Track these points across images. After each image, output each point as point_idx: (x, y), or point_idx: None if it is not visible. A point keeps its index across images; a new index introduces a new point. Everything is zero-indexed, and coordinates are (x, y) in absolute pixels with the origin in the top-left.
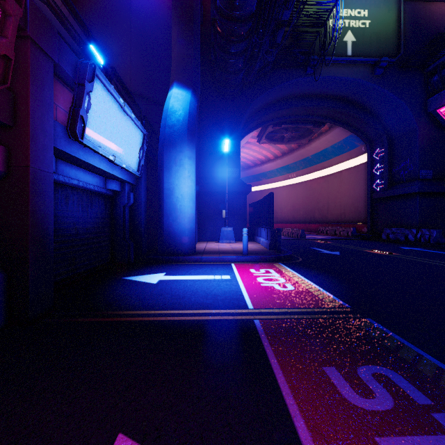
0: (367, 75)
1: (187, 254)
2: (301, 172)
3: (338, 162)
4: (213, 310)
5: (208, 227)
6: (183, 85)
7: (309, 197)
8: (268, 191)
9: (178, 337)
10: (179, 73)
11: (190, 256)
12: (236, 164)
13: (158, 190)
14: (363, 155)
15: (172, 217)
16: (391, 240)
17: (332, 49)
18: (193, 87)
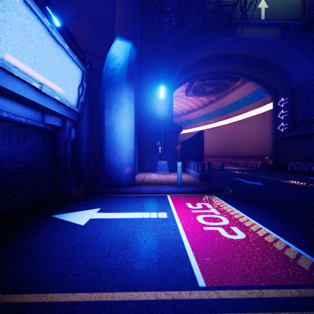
0: (277, 36)
1: (126, 186)
2: (218, 118)
3: (247, 110)
4: (145, 292)
5: (147, 160)
6: (125, 38)
7: (224, 137)
8: (192, 133)
9: None
10: (121, 28)
11: (129, 187)
12: (170, 109)
13: (100, 127)
14: (269, 104)
15: (112, 151)
16: (296, 171)
17: (248, 15)
18: (133, 40)
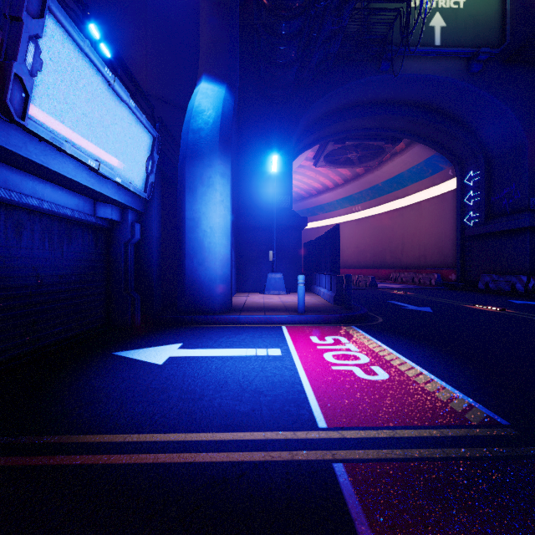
0: (460, 72)
1: (218, 312)
2: (368, 203)
3: (416, 190)
4: (252, 432)
5: (250, 273)
6: (215, 79)
7: (378, 235)
8: (325, 228)
9: (166, 531)
10: (209, 63)
11: (223, 315)
12: (287, 190)
13: (178, 220)
14: (450, 181)
15: (197, 259)
16: (492, 291)
17: (414, 37)
18: (229, 82)
